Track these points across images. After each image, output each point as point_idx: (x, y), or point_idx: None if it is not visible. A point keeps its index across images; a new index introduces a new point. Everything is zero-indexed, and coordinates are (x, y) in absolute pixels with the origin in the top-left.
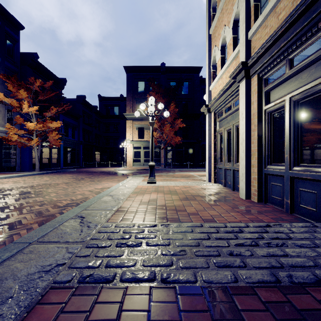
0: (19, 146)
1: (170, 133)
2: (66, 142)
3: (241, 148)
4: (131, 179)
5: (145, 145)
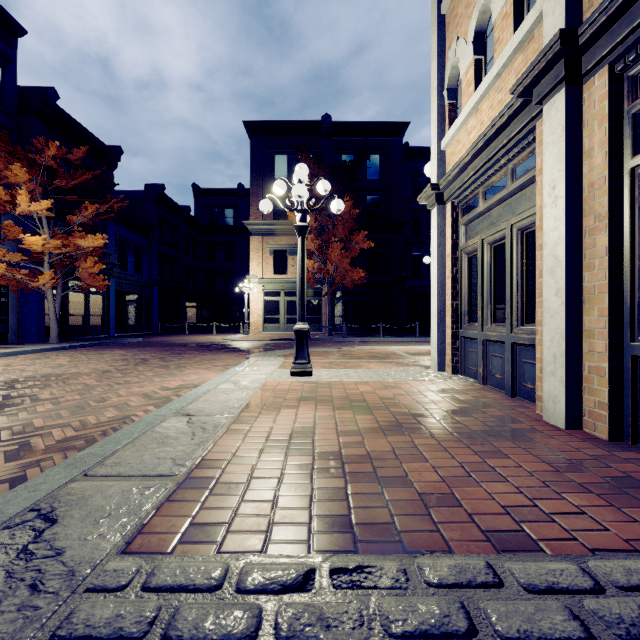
0: (14, 288)
1: (341, 261)
2: (122, 282)
3: (549, 283)
4: (253, 364)
5: (289, 287)
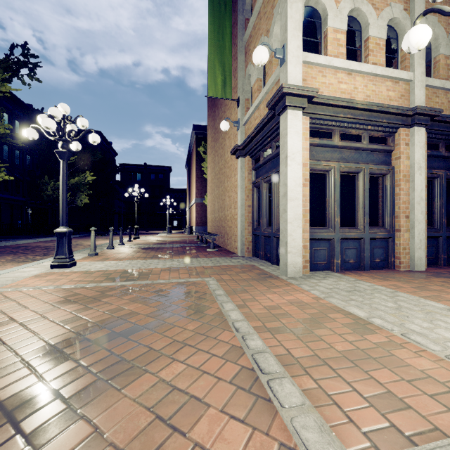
0: None
1: None
2: None
3: (418, 208)
4: None
5: None
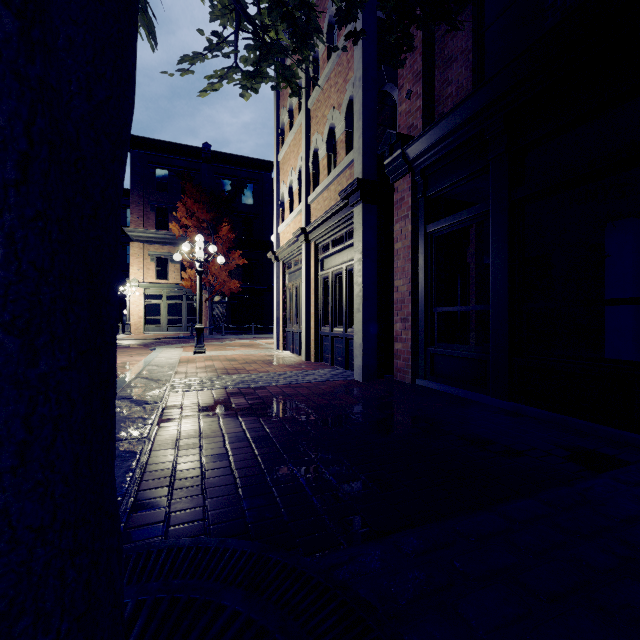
0: None
1: (221, 273)
2: None
3: (303, 310)
4: (163, 351)
5: (171, 291)
